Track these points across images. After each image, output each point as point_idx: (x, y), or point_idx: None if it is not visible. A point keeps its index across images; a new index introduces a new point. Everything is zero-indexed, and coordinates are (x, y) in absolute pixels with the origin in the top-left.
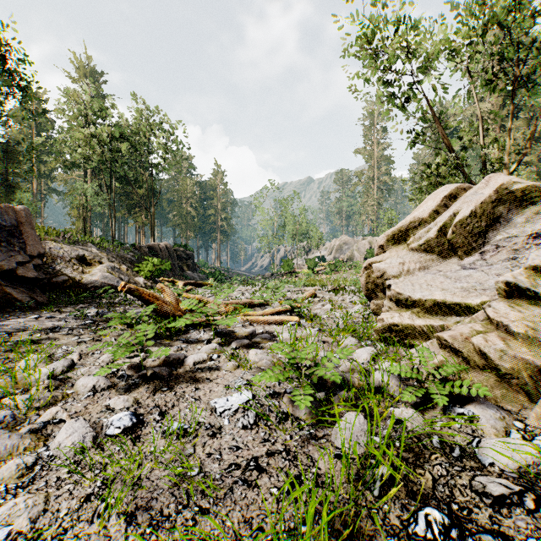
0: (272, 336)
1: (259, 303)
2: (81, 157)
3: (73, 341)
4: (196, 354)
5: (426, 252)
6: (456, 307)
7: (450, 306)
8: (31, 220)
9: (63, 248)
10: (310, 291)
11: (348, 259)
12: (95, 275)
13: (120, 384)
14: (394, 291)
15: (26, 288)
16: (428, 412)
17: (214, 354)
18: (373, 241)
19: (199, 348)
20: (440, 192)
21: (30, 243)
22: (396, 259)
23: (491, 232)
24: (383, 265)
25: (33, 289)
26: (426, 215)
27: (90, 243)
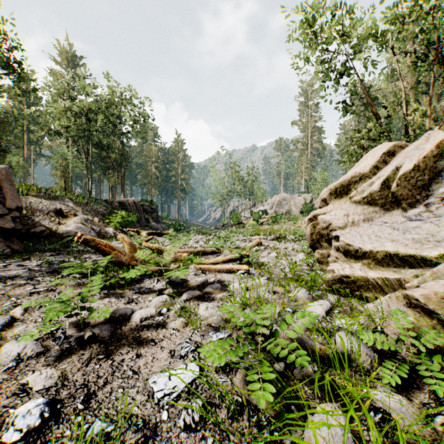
0: (223, 285)
1: (212, 251)
2: (62, 126)
3: (27, 292)
4: (144, 309)
5: (369, 204)
6: (410, 259)
7: (404, 258)
8: (12, 177)
9: (43, 202)
10: (257, 240)
11: (287, 212)
12: (70, 226)
13: (53, 348)
14: (342, 242)
15: (4, 238)
16: (414, 394)
17: (163, 308)
18: (307, 197)
19: (149, 300)
20: (379, 149)
21: (9, 198)
22: (339, 211)
23: (433, 185)
24: (328, 216)
25: (11, 238)
26: (367, 170)
27: (67, 199)
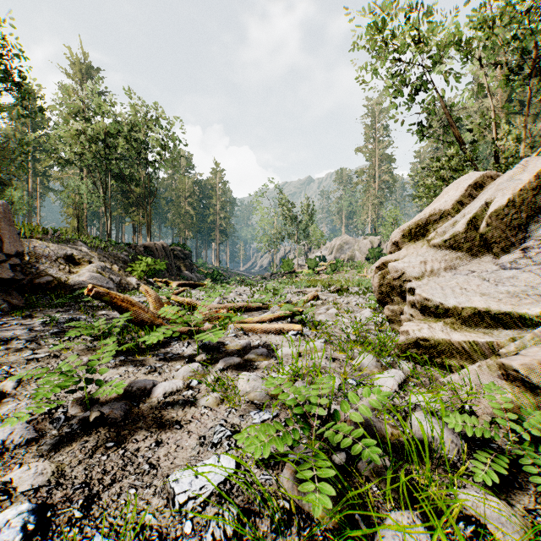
0: (270, 349)
1: (257, 306)
2: (75, 154)
3: (23, 358)
4: (168, 381)
5: (452, 249)
6: (505, 317)
7: (497, 316)
8: (11, 216)
9: (50, 246)
10: (312, 292)
11: (349, 258)
12: (83, 276)
13: (49, 433)
14: (419, 296)
15: (1, 290)
16: (516, 497)
17: (193, 380)
18: (374, 240)
19: (177, 369)
20: (463, 181)
21: (7, 241)
22: (415, 258)
23: (531, 224)
24: (401, 264)
25: (9, 291)
26: (449, 206)
27: (80, 242)
